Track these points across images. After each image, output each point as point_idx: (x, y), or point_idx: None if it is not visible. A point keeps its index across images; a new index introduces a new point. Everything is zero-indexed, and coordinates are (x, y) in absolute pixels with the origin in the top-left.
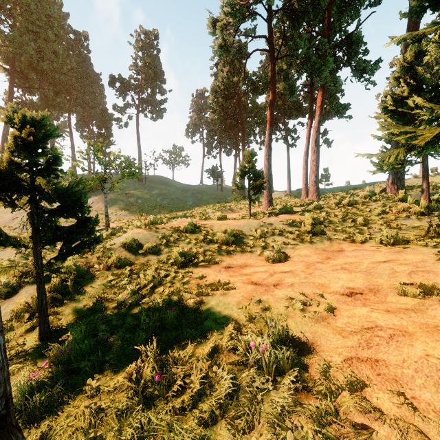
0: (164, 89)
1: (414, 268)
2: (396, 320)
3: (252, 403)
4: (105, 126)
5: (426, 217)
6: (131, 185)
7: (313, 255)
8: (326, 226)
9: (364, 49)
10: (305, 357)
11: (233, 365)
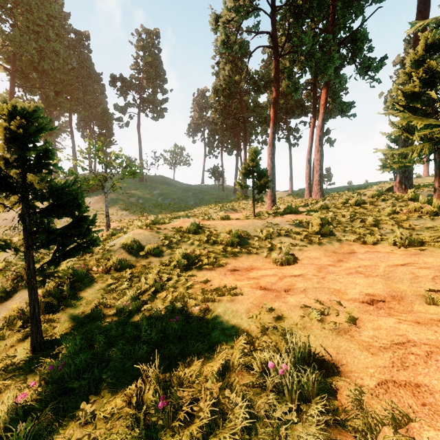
0: (165, 89)
1: (437, 272)
2: (429, 333)
3: (275, 439)
4: (106, 125)
5: (439, 217)
6: (132, 185)
7: (323, 257)
8: (335, 226)
9: (369, 46)
10: (331, 379)
11: (247, 387)
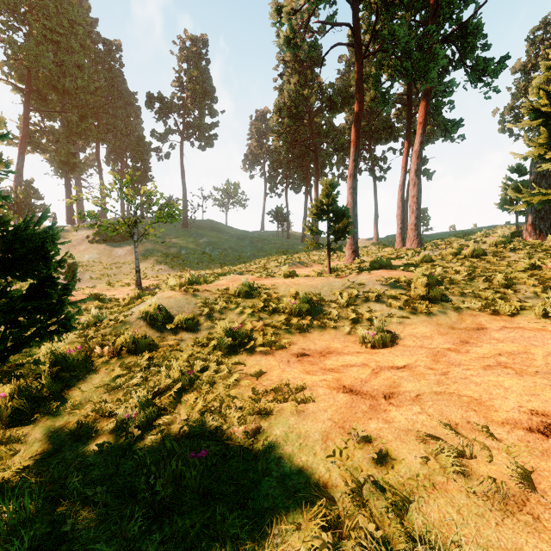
0: (215, 110)
1: None
2: None
3: None
4: (142, 157)
5: None
6: (174, 231)
7: (436, 335)
8: (448, 288)
9: (484, 44)
10: None
11: None
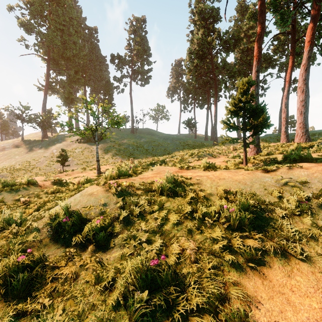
0: (150, 61)
1: None
2: None
3: None
4: (108, 93)
5: None
6: (126, 135)
7: None
8: None
9: None
10: None
11: None
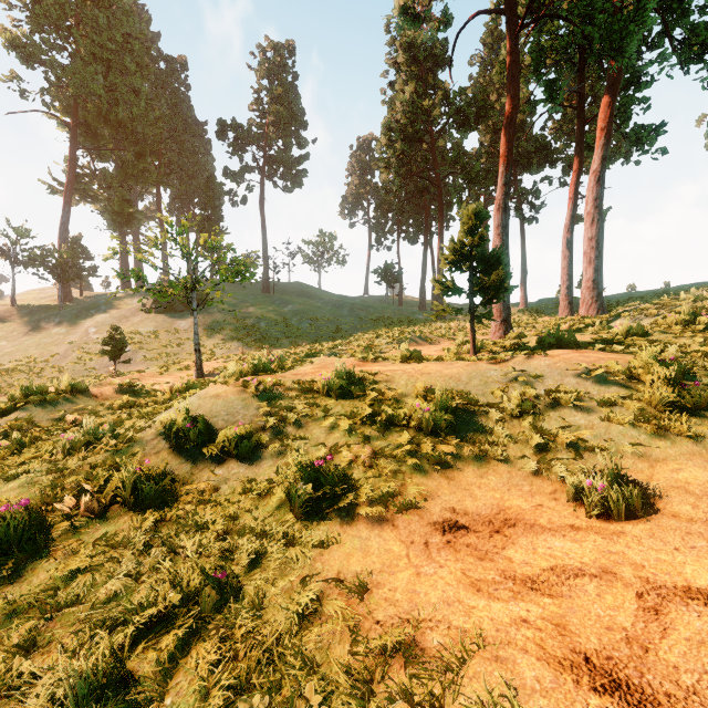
0: (305, 139)
1: None
2: None
3: None
4: (212, 204)
5: None
6: (251, 298)
7: None
8: (707, 383)
9: (702, 5)
10: None
11: None
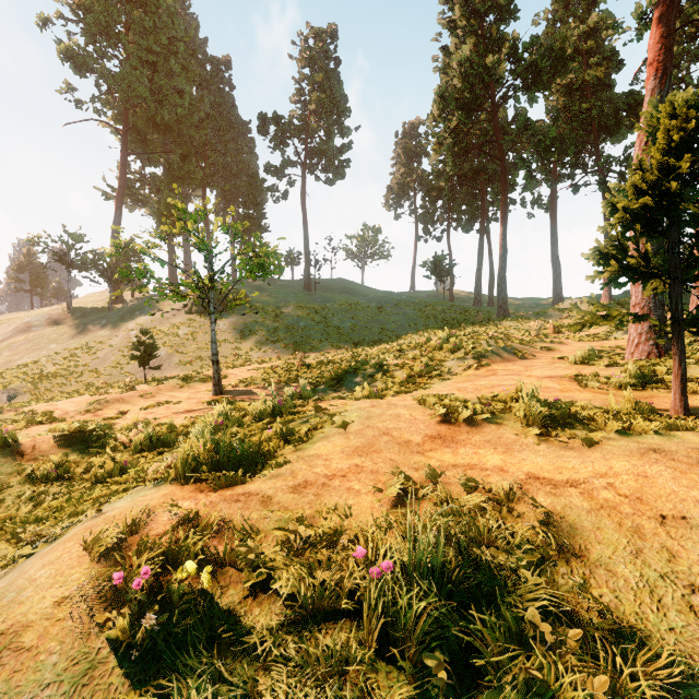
0: (347, 127)
1: None
2: None
3: None
4: (254, 201)
5: None
6: (292, 296)
7: None
8: None
9: None
10: None
11: None
